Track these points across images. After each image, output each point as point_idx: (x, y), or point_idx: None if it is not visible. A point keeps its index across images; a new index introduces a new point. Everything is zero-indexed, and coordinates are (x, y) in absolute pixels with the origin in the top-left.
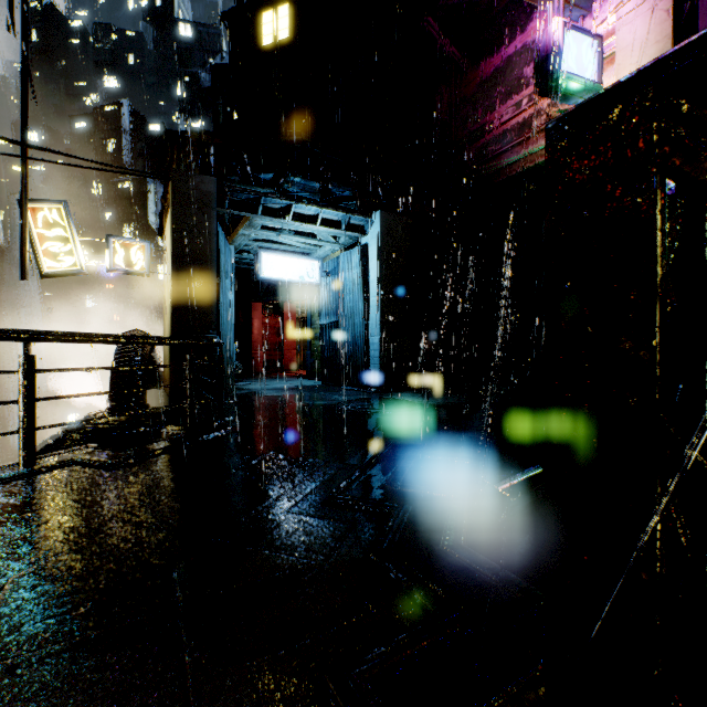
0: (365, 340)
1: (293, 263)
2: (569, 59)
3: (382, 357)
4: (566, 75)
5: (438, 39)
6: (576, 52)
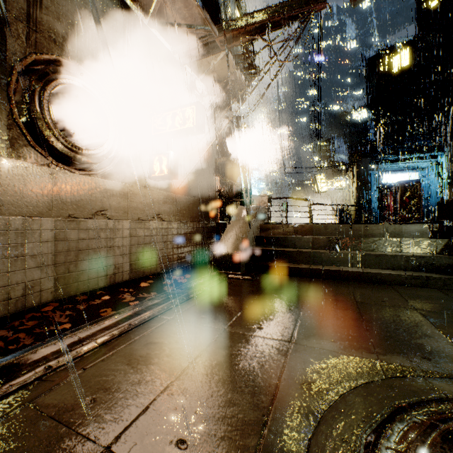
0: None
1: (403, 176)
2: None
3: None
4: None
5: None
6: None
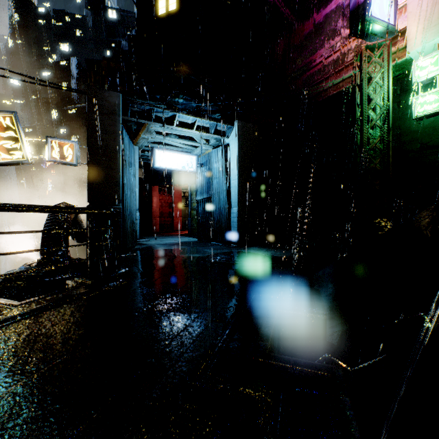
0: (227, 210)
1: (177, 157)
2: (374, 7)
3: (239, 222)
4: (372, 19)
5: (277, 3)
6: (379, 3)
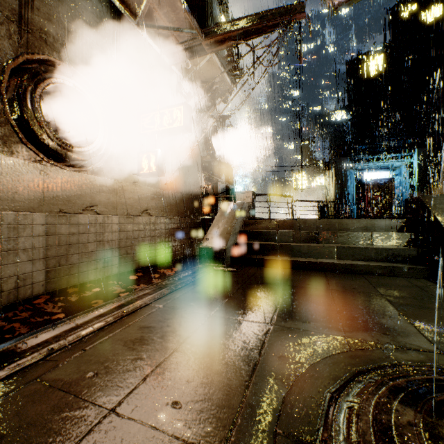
0: None
1: (378, 174)
2: None
3: None
4: None
5: None
6: None
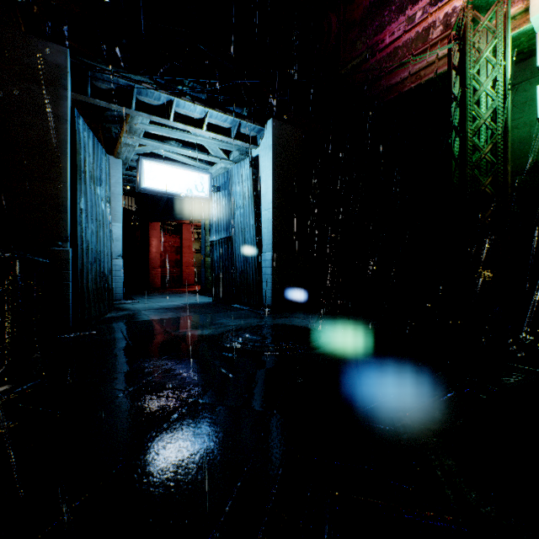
0: (256, 257)
1: (179, 174)
2: None
3: (275, 274)
4: None
5: None
6: None
